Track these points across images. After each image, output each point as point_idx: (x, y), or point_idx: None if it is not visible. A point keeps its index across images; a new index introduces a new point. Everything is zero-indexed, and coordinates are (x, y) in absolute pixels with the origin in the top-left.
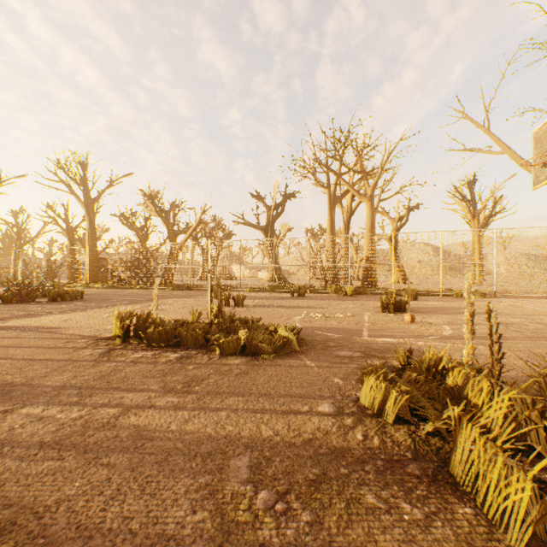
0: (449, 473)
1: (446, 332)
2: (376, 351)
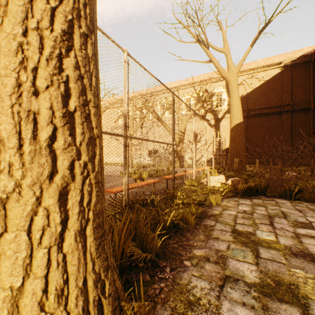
0: None
1: (105, 172)
2: (109, 175)
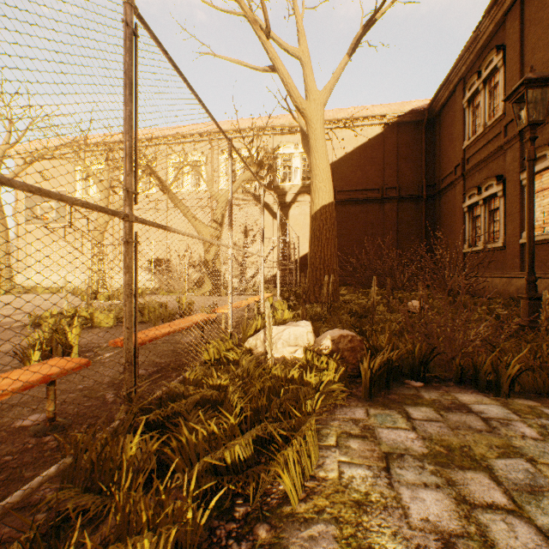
0: (93, 327)
1: None
2: None
